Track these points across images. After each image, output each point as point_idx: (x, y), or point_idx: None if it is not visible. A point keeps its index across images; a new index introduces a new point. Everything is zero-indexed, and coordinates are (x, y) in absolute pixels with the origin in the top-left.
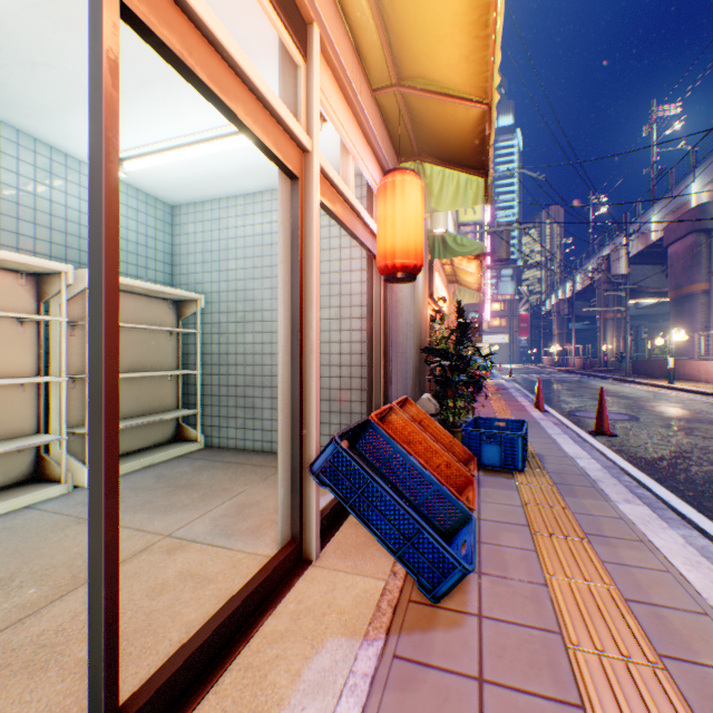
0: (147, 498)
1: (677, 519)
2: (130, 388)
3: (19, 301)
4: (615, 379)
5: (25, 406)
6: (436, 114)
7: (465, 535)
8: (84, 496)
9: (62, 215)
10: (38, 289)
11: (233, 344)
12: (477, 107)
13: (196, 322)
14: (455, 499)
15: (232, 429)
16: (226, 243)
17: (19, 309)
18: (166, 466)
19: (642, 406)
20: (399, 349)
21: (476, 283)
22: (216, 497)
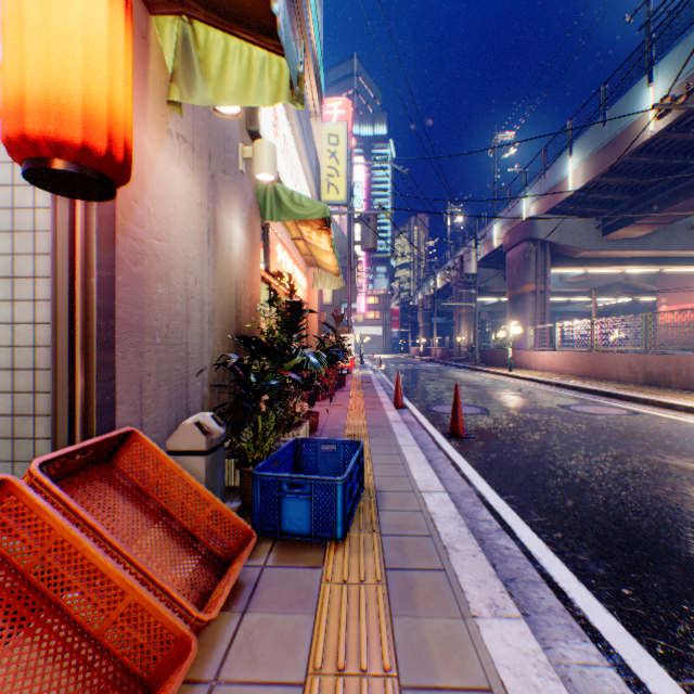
0: None
1: (561, 611)
2: None
3: None
4: (468, 368)
5: None
6: None
7: None
8: None
9: None
10: None
11: None
12: None
13: None
14: None
15: None
16: None
17: None
18: None
19: (491, 395)
20: (154, 337)
21: (335, 265)
22: None
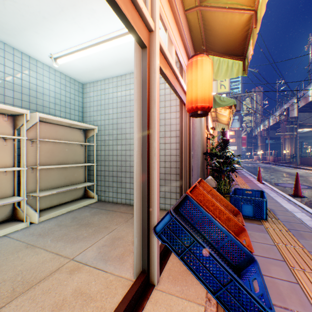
0: (65, 232)
1: None
2: (61, 172)
3: (3, 129)
4: (292, 167)
5: (6, 182)
6: (220, 22)
7: (253, 274)
8: (34, 229)
9: (27, 86)
10: (14, 123)
11: (111, 150)
12: (247, 13)
13: (94, 140)
14: (242, 247)
15: (110, 192)
16: (108, 101)
17: (3, 133)
18: (78, 211)
19: (311, 180)
20: (195, 153)
21: (227, 121)
22: (101, 232)
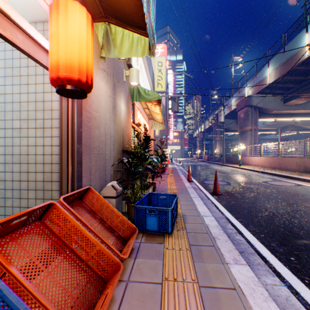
0: None
1: (264, 265)
2: None
3: None
4: (220, 164)
5: None
6: None
7: None
8: None
9: None
10: None
11: None
12: None
13: None
14: None
15: None
16: None
17: None
18: None
19: (231, 176)
20: (94, 151)
21: (161, 119)
22: None
